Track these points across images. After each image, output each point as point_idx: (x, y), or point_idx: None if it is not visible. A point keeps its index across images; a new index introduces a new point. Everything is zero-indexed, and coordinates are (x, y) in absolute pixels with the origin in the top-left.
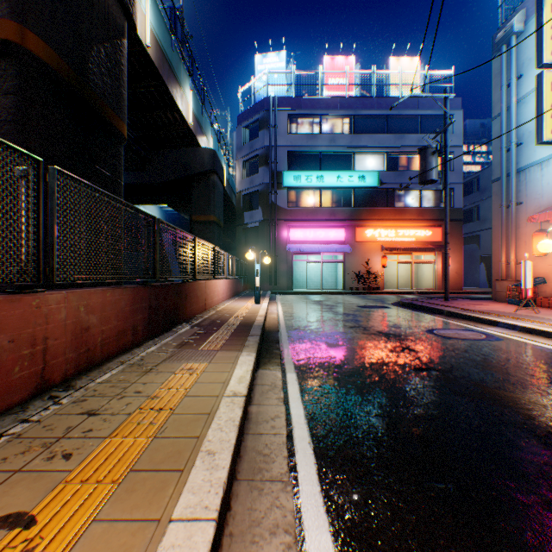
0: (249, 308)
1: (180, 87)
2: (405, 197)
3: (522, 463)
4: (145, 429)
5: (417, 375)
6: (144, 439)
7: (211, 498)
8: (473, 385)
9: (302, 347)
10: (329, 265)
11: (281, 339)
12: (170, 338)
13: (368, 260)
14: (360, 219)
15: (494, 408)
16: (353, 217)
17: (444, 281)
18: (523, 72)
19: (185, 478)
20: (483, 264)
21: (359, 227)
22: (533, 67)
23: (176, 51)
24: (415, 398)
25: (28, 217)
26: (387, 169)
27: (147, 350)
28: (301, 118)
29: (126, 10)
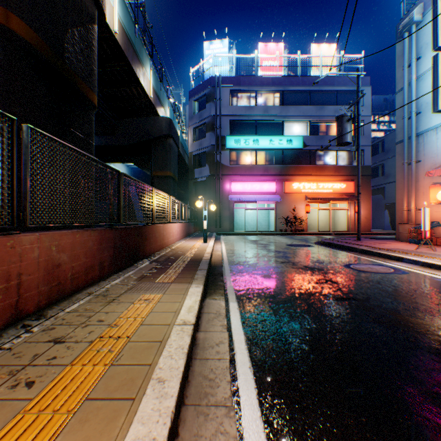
0: (198, 246)
1: (142, 67)
2: (325, 157)
3: (440, 387)
4: (103, 357)
5: (340, 304)
6: (101, 367)
7: (159, 429)
8: (389, 313)
9: (242, 279)
10: (263, 211)
11: (224, 272)
12: (132, 272)
13: (295, 208)
14: (288, 174)
15: (409, 334)
16: (282, 173)
17: (357, 224)
18: (421, 54)
19: (135, 407)
20: (387, 211)
21: (287, 181)
22: (430, 50)
23: (139, 37)
24: (340, 325)
25: (3, 169)
26: (310, 134)
27: (112, 283)
28: (240, 93)
29: (96, 1)
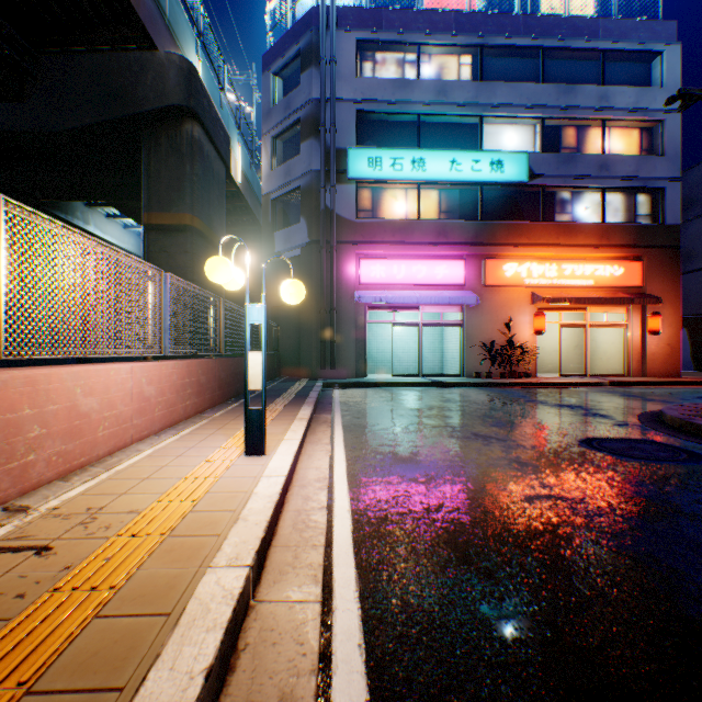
0: (170, 524)
1: None
2: (574, 206)
3: None
4: None
5: None
6: None
7: None
8: None
9: None
10: (429, 331)
11: None
12: None
13: (510, 321)
14: (494, 243)
15: None
16: (480, 239)
17: None
18: None
19: None
20: (685, 330)
21: (491, 258)
22: None
23: None
24: None
25: None
26: (543, 150)
27: None
28: (382, 52)
29: None
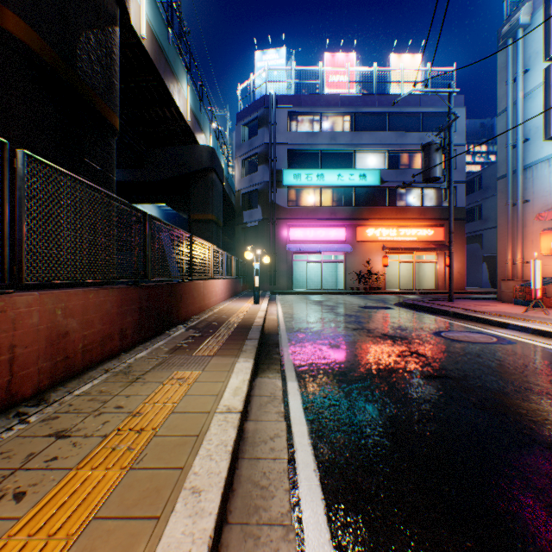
0: (248, 309)
1: (177, 82)
2: (407, 196)
3: None
4: (120, 458)
5: (430, 384)
6: (116, 471)
7: None
8: (494, 396)
9: (303, 351)
10: (329, 265)
11: (281, 342)
12: (162, 342)
13: (369, 260)
14: (361, 218)
15: (522, 424)
16: (354, 216)
17: (448, 281)
18: (529, 66)
19: (160, 530)
20: (485, 264)
21: (360, 226)
22: (540, 61)
23: (173, 45)
24: (431, 412)
25: None
26: (389, 167)
27: (136, 356)
28: (301, 116)
29: None
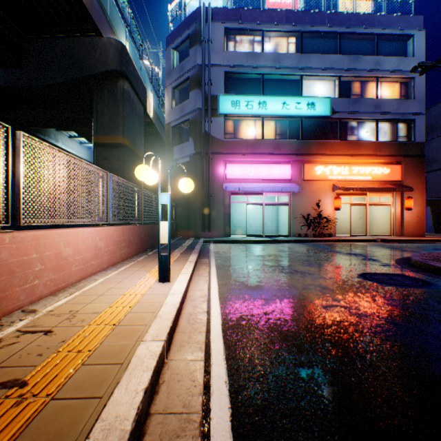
0: (118, 319)
1: None
2: (359, 130)
3: None
4: None
5: None
6: None
7: None
8: None
9: None
10: (269, 208)
11: None
12: None
13: (319, 202)
14: (309, 153)
15: None
16: (300, 151)
17: None
18: None
19: None
20: (429, 208)
21: (307, 163)
22: None
23: None
24: None
25: None
26: (340, 96)
27: None
28: (240, 35)
29: None
